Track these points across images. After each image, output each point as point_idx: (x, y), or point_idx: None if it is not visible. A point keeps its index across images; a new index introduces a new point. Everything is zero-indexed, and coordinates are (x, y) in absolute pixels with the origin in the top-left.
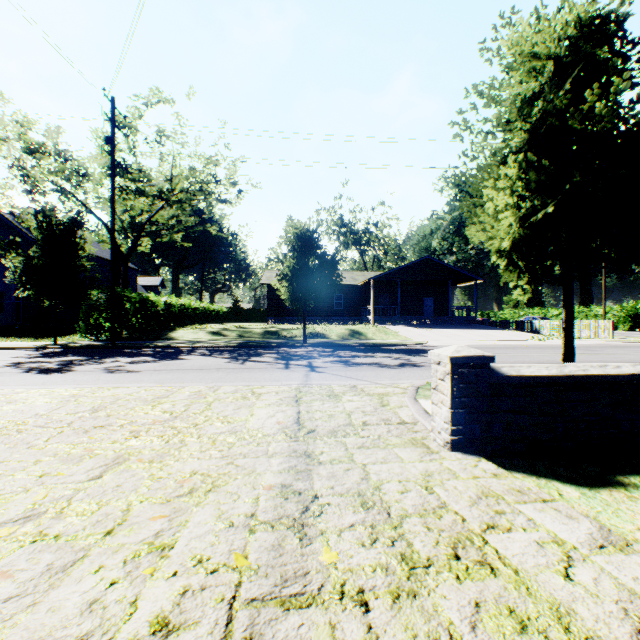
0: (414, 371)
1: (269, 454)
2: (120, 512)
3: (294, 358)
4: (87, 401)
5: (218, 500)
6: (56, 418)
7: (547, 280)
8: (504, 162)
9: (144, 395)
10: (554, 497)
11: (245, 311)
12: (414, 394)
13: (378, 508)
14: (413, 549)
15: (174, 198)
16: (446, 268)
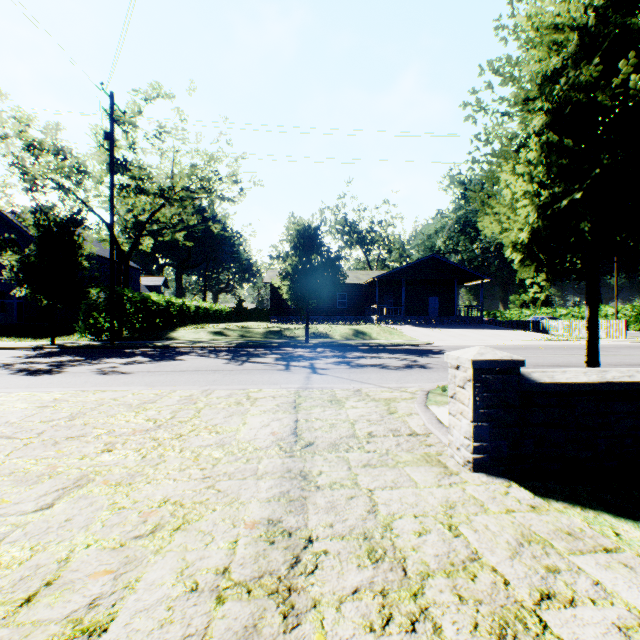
0: (422, 373)
1: (258, 474)
2: (55, 563)
3: (295, 359)
4: (66, 407)
5: (185, 544)
6: (27, 427)
7: (568, 275)
8: (522, 147)
9: (130, 400)
10: (610, 538)
11: (248, 311)
12: (424, 400)
13: (390, 560)
14: (443, 639)
15: (175, 196)
16: (452, 267)
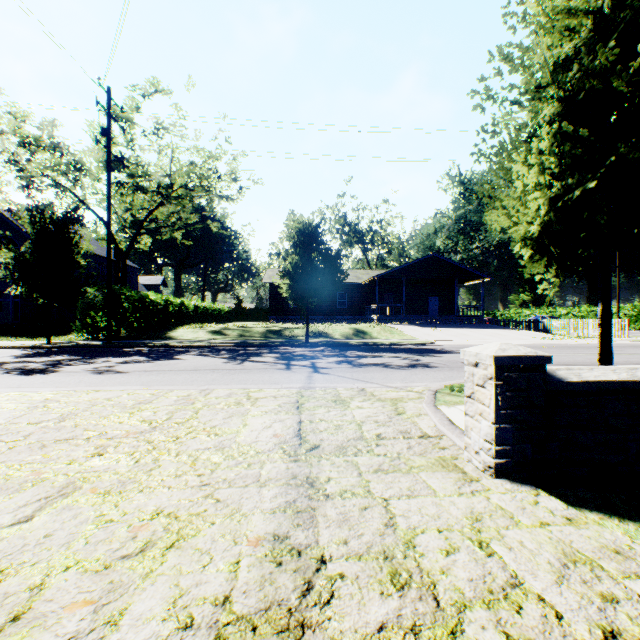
0: (427, 372)
1: (261, 481)
2: (26, 591)
3: (296, 358)
4: (57, 407)
5: (179, 566)
6: (13, 429)
7: (578, 271)
8: (532, 137)
9: (124, 400)
10: None
11: (247, 310)
12: (433, 400)
13: (418, 587)
14: None
15: (174, 194)
16: (452, 266)
